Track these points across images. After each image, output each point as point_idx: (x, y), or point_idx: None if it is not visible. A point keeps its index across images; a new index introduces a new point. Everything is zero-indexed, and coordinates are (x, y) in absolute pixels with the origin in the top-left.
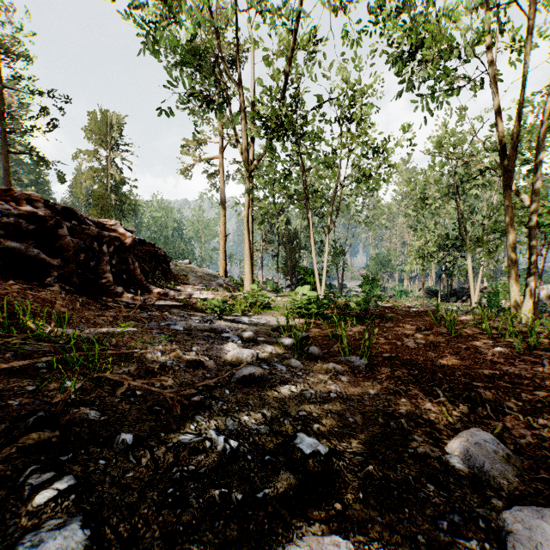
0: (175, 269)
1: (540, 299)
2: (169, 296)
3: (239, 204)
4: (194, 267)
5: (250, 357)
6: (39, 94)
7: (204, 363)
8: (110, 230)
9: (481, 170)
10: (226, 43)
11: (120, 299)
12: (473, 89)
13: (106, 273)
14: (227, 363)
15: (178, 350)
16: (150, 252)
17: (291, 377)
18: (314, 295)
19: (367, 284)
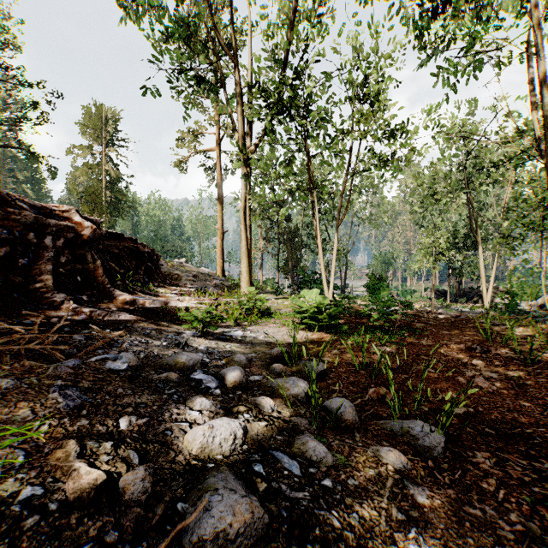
0: (168, 268)
1: None
2: (137, 305)
3: (238, 200)
4: (189, 266)
5: (229, 440)
6: (29, 85)
7: (119, 484)
8: (61, 218)
9: (496, 162)
10: (223, 26)
11: (55, 312)
12: (498, 66)
13: (44, 275)
14: (178, 467)
15: (71, 442)
16: (130, 248)
17: (313, 505)
18: (325, 301)
19: (373, 284)
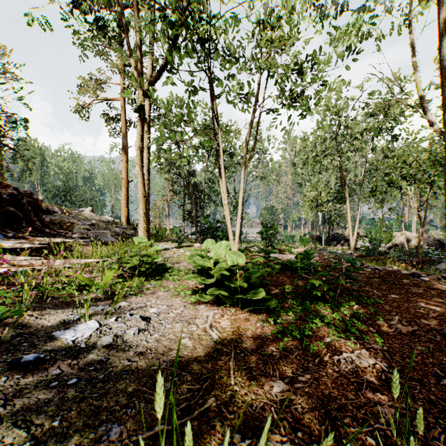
0: (61, 216)
1: (402, 243)
2: None
3: None
4: (91, 214)
5: None
6: None
7: None
8: None
9: (362, 132)
10: None
11: None
12: (379, 36)
13: None
14: None
15: None
16: None
17: None
18: (239, 259)
19: (266, 231)
